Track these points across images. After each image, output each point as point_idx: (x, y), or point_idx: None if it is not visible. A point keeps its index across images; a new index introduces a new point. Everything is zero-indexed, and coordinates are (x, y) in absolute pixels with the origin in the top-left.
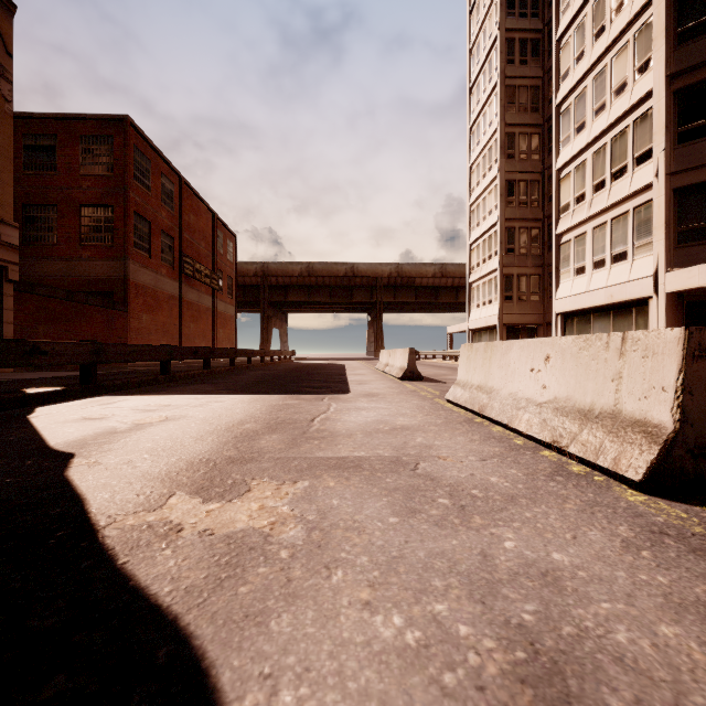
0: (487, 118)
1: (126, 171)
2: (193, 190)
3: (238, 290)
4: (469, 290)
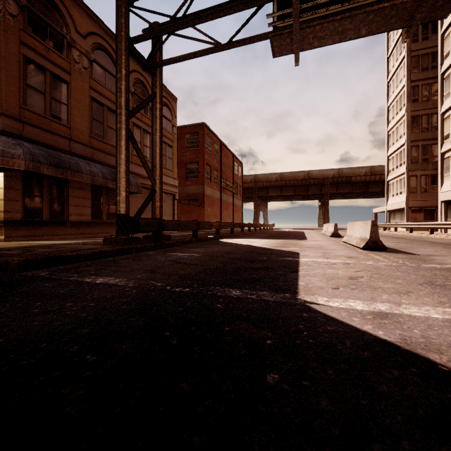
0: (398, 77)
1: (203, 146)
2: (225, 146)
3: None
4: (387, 185)
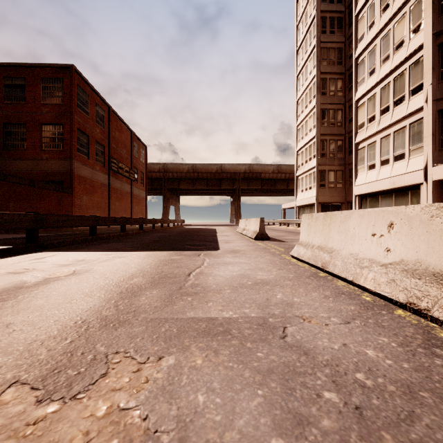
0: (308, 69)
1: (71, 101)
2: (117, 115)
3: (148, 181)
4: (296, 181)
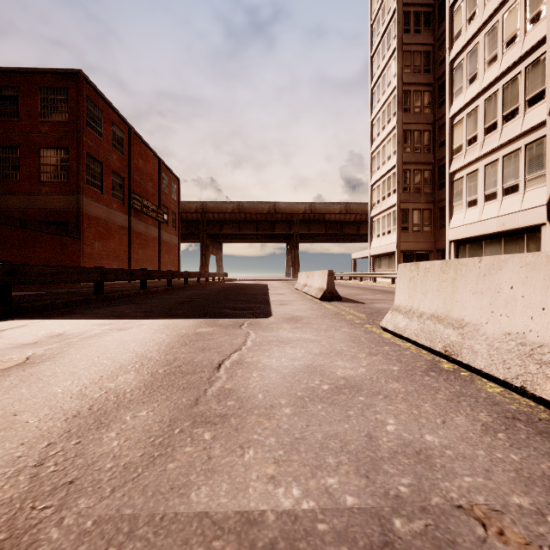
0: (386, 79)
1: (79, 118)
2: (141, 138)
3: (182, 224)
4: (370, 223)
